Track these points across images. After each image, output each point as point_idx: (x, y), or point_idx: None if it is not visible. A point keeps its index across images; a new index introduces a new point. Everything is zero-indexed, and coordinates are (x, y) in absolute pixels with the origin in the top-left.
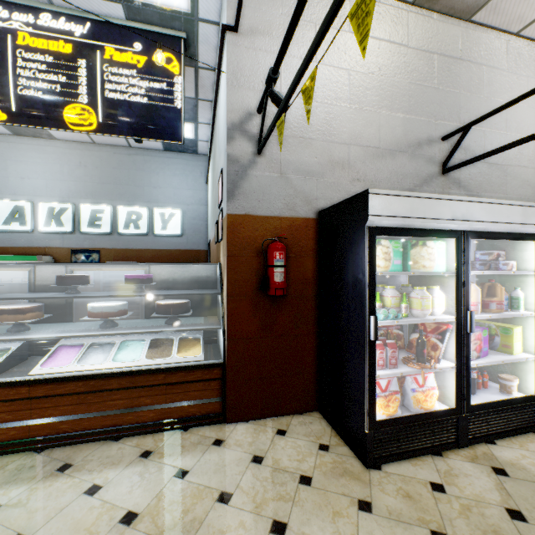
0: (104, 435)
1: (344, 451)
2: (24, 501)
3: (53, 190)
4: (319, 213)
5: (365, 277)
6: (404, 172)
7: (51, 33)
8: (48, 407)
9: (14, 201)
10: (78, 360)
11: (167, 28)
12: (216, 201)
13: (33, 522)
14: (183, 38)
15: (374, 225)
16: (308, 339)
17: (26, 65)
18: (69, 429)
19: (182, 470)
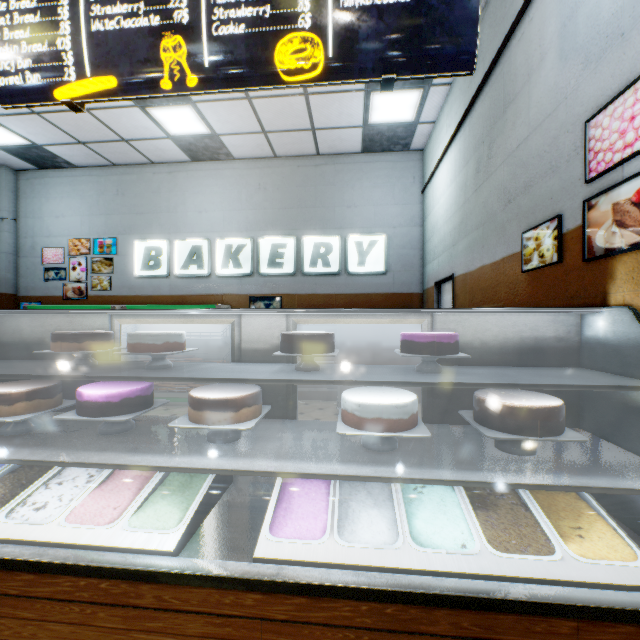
0: None
1: None
2: None
3: (230, 223)
4: None
5: None
6: None
7: None
8: None
9: (192, 240)
10: (336, 524)
11: None
12: (523, 185)
13: None
14: None
15: None
16: None
17: None
18: None
19: None
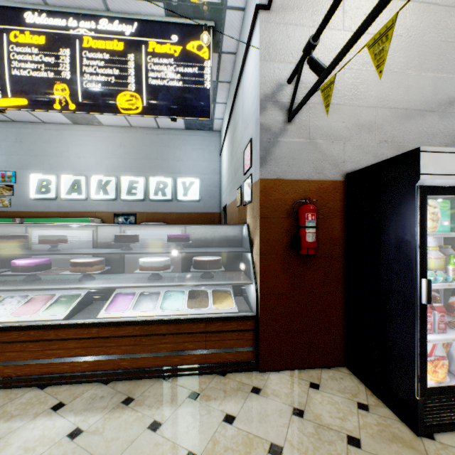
0: (155, 374)
1: (386, 413)
2: (100, 429)
3: (101, 166)
4: (347, 175)
5: (415, 239)
6: (433, 132)
7: (108, 34)
8: (112, 346)
9: (74, 175)
10: (133, 307)
11: (199, 20)
12: (237, 169)
13: (110, 451)
14: (212, 27)
15: (425, 184)
16: (336, 297)
17: (89, 63)
18: (128, 366)
19: (229, 415)
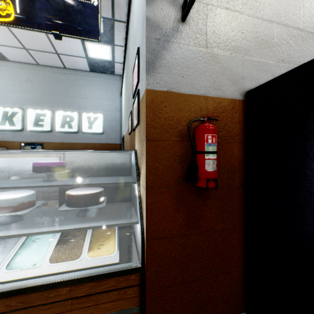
0: None
1: None
2: None
3: (7, 98)
4: (247, 93)
5: None
6: None
7: None
8: None
9: None
10: None
11: None
12: (129, 97)
13: None
14: None
15: None
16: (235, 234)
17: None
18: None
19: None
